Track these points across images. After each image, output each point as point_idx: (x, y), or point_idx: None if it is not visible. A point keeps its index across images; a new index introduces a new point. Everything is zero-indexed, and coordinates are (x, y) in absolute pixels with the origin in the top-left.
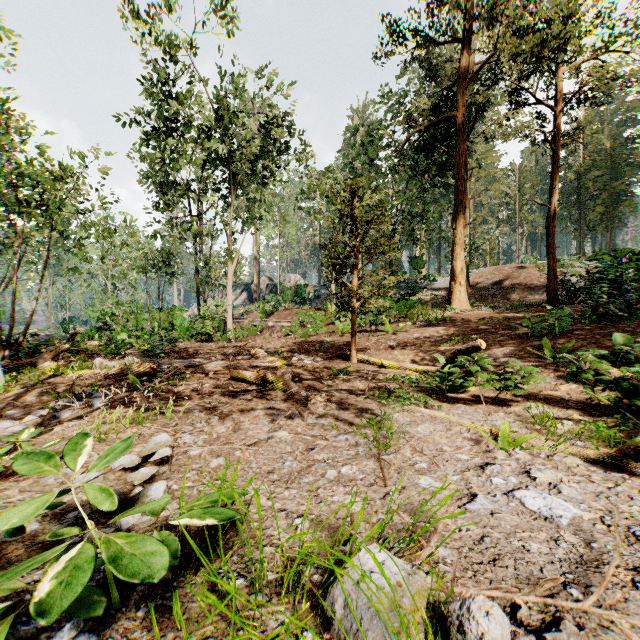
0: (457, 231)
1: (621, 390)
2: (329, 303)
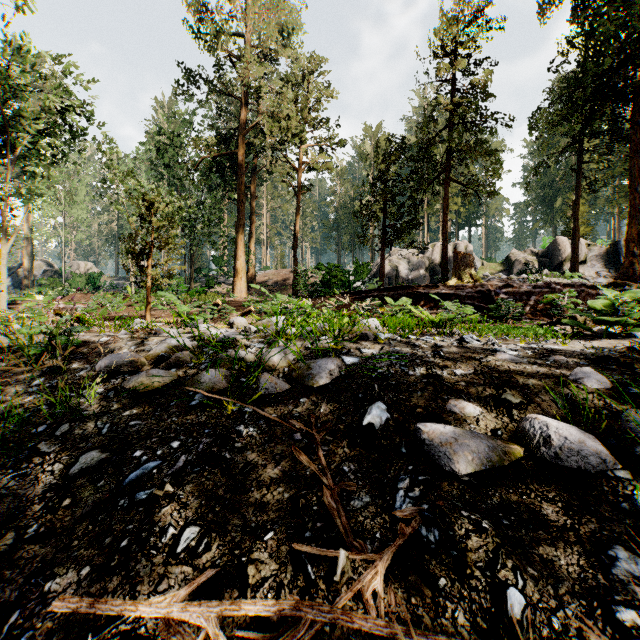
0: (239, 239)
1: (259, 312)
2: (129, 288)
